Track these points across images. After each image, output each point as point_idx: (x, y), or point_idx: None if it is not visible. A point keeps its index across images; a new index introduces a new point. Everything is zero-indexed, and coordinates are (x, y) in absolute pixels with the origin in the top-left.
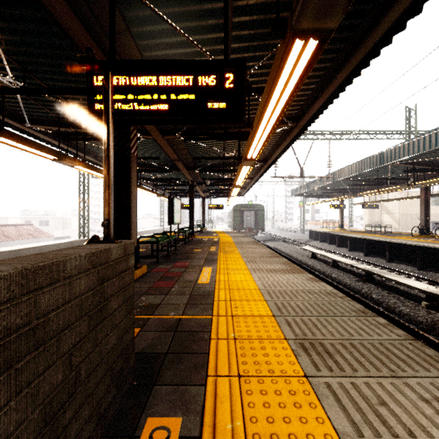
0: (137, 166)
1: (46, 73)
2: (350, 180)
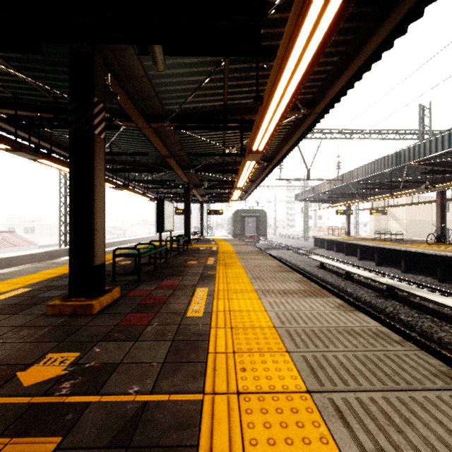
0: (124, 165)
1: None
2: (359, 184)
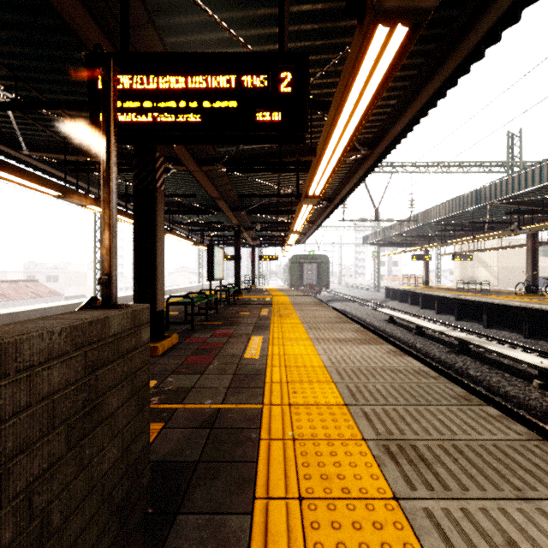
0: (168, 206)
1: (45, 82)
2: (437, 225)
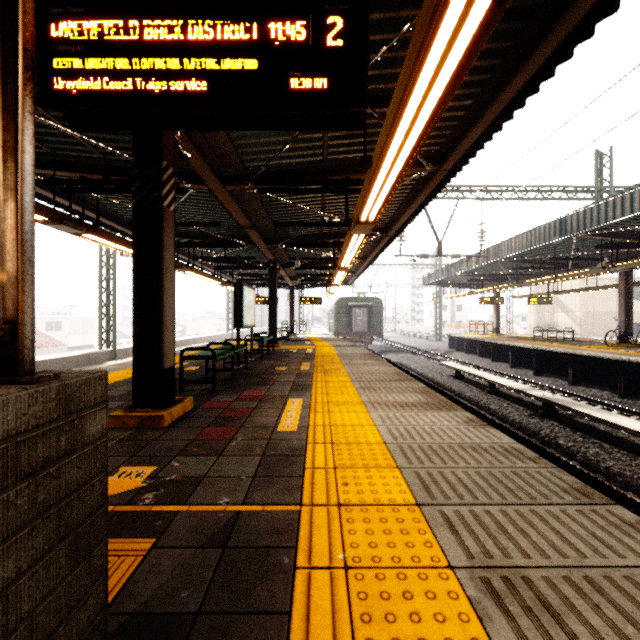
0: (188, 237)
1: None
2: (512, 261)
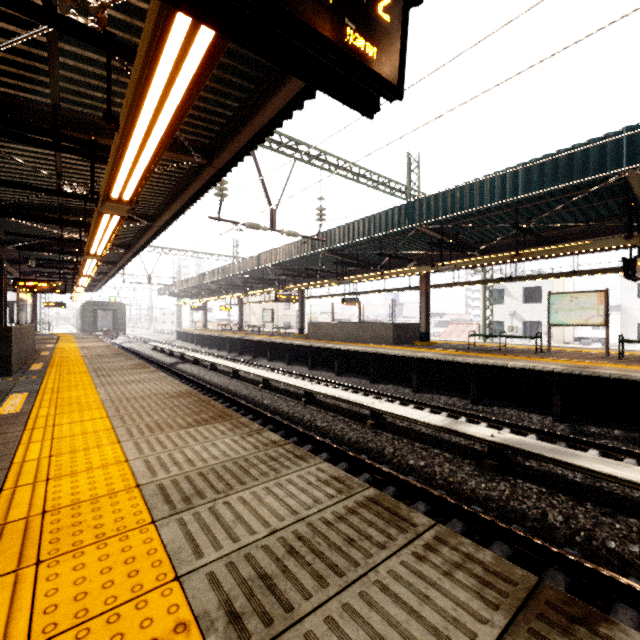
0: None
1: None
2: (196, 288)
